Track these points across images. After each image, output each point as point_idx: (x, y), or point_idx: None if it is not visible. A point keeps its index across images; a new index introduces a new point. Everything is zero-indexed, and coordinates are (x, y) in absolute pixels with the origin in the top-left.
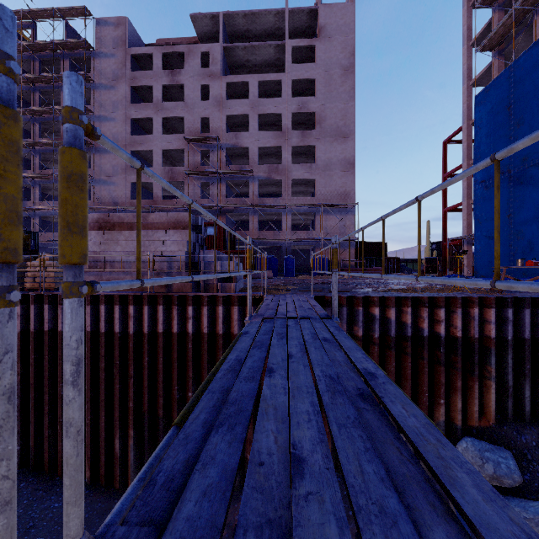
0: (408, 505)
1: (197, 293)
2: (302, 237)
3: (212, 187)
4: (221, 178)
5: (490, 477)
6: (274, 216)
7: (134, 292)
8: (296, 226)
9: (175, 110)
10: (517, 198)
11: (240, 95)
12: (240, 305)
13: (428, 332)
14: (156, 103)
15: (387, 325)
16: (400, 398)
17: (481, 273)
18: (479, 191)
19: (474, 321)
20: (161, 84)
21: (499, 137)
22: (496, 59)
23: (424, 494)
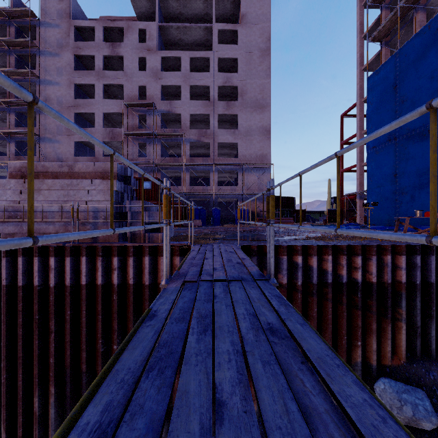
0: None
1: (123, 243)
2: (227, 191)
3: (149, 147)
4: (156, 140)
5: (409, 419)
6: (203, 174)
7: (56, 243)
8: (221, 183)
9: (115, 78)
10: (402, 161)
11: (174, 69)
12: None
13: (346, 278)
14: (98, 71)
15: (309, 272)
16: None
17: (372, 222)
18: (371, 155)
19: (387, 267)
20: (102, 54)
21: (387, 111)
22: (383, 48)
23: None
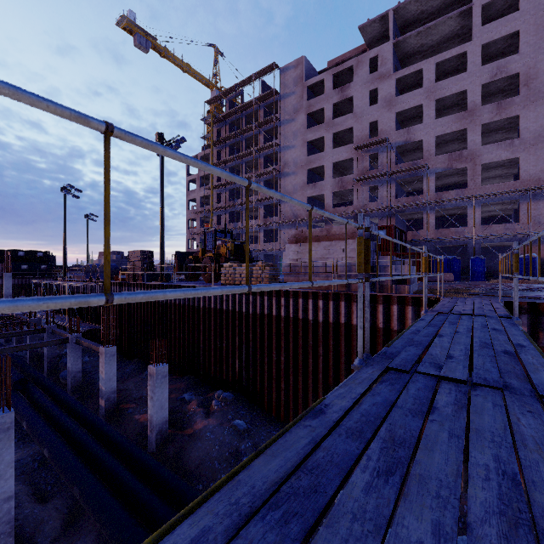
0: (504, 375)
1: (373, 293)
2: (498, 232)
3: (381, 189)
4: (390, 179)
5: None
6: (456, 211)
7: (322, 290)
8: (488, 219)
9: (344, 123)
10: None
11: (412, 86)
12: (414, 305)
13: None
14: (327, 122)
15: None
16: (534, 355)
17: None
18: None
19: None
20: (332, 104)
21: None
22: None
23: (515, 375)
